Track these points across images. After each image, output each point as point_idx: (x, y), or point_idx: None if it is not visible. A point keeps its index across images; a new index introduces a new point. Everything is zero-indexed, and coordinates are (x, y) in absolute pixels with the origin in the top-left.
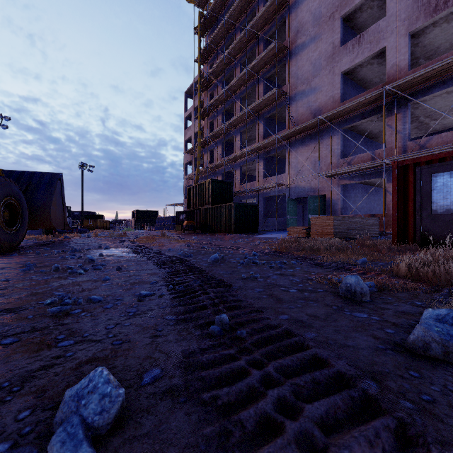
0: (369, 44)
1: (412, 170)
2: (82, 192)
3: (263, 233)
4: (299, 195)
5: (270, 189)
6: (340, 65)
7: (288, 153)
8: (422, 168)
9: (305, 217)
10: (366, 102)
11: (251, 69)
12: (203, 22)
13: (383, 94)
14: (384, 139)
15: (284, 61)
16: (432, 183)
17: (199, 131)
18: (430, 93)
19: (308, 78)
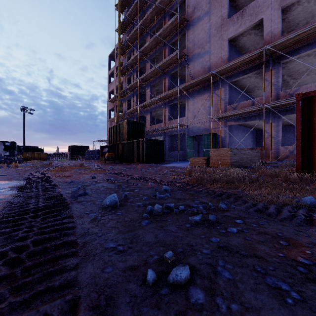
0: (249, 17)
1: None
2: (24, 130)
3: (168, 162)
4: (196, 133)
5: (173, 129)
6: (227, 33)
7: (187, 101)
8: None
9: (199, 150)
10: (248, 61)
11: (159, 36)
12: (122, 0)
13: (262, 54)
14: (264, 88)
15: (184, 31)
16: None
17: (119, 84)
18: (298, 53)
19: (203, 43)
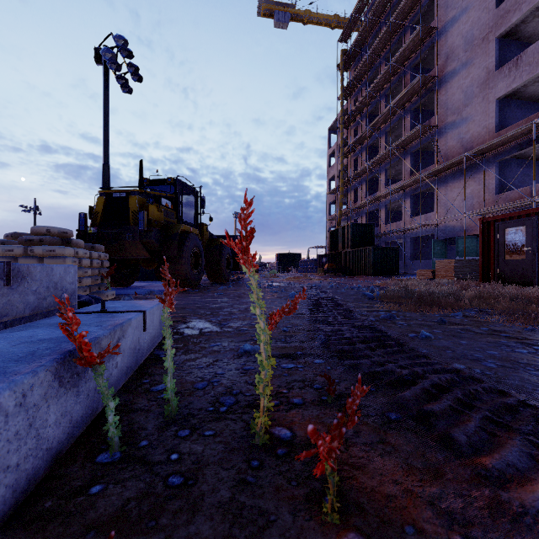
0: (527, 67)
1: (492, 225)
2: None
3: (403, 276)
4: (449, 235)
5: (417, 229)
6: (495, 91)
7: (436, 190)
8: (498, 224)
9: None
10: (520, 134)
11: (395, 104)
12: (346, 58)
13: (538, 125)
14: (534, 176)
15: (433, 91)
16: (505, 236)
17: (341, 172)
18: None
19: (459, 107)
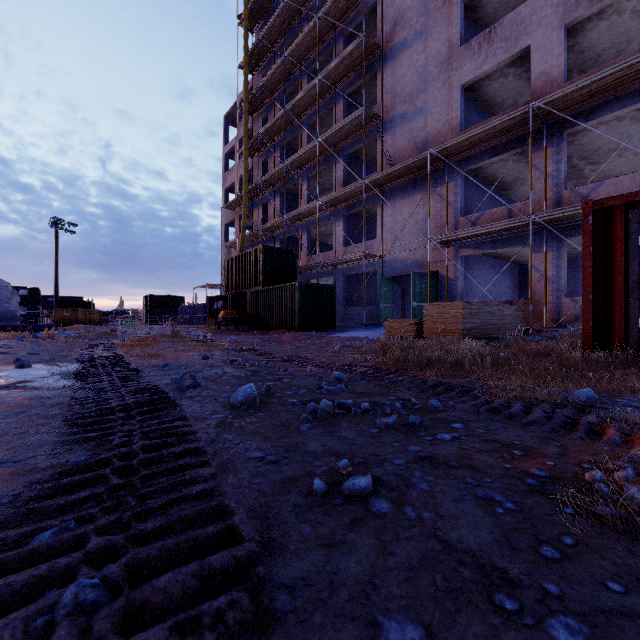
0: (504, 43)
1: (621, 216)
2: (56, 266)
3: (344, 330)
4: (398, 272)
5: (354, 263)
6: (460, 74)
7: (381, 207)
8: None
9: (406, 306)
10: (501, 129)
11: (325, 79)
12: (251, 7)
13: (527, 116)
14: (531, 184)
15: (375, 69)
16: None
17: (245, 173)
18: (597, 116)
19: (412, 93)
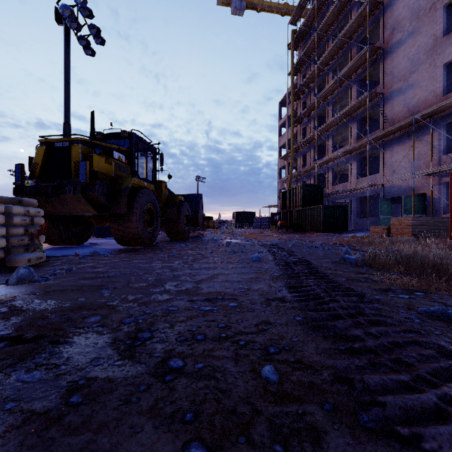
0: None
1: None
2: None
3: (352, 232)
4: (395, 195)
5: (363, 189)
6: (443, 57)
7: (382, 153)
8: None
9: None
10: None
11: (343, 76)
12: (296, 37)
13: None
14: None
15: (379, 61)
16: None
17: (292, 139)
18: None
19: (405, 74)
